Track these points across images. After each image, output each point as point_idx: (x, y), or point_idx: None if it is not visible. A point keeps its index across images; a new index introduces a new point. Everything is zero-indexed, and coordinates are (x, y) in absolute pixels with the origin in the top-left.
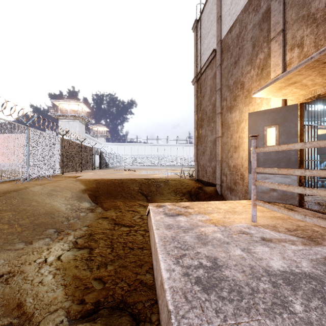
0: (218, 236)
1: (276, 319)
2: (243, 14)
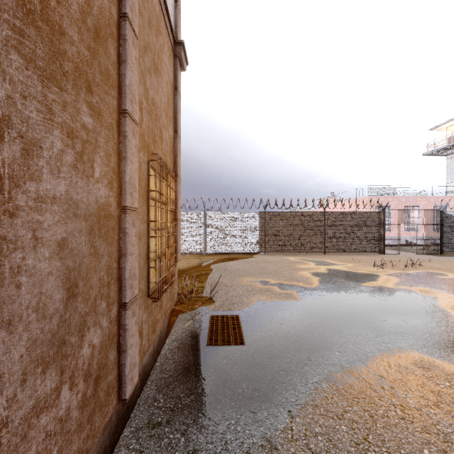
0: None
1: None
2: None
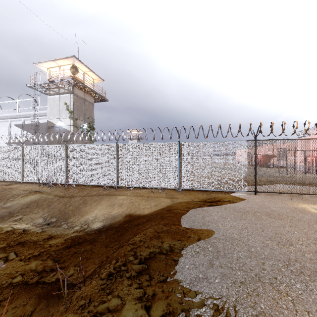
0: None
1: None
2: None
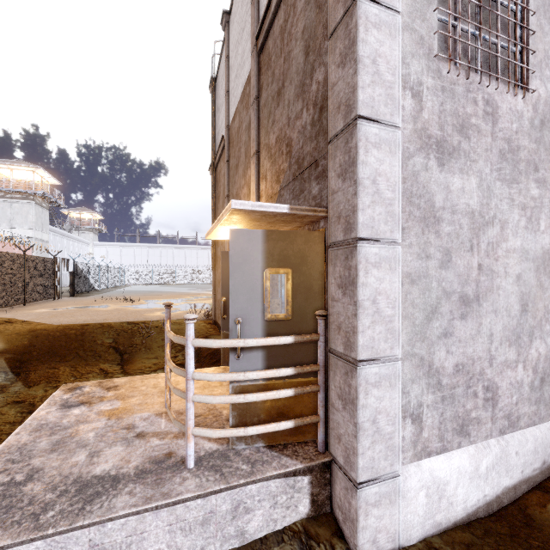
0: (88, 436)
1: (12, 528)
2: (240, 104)
